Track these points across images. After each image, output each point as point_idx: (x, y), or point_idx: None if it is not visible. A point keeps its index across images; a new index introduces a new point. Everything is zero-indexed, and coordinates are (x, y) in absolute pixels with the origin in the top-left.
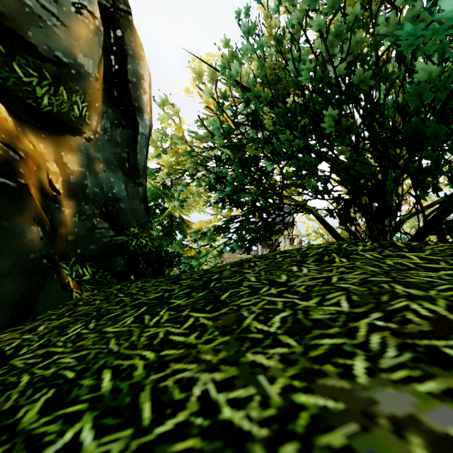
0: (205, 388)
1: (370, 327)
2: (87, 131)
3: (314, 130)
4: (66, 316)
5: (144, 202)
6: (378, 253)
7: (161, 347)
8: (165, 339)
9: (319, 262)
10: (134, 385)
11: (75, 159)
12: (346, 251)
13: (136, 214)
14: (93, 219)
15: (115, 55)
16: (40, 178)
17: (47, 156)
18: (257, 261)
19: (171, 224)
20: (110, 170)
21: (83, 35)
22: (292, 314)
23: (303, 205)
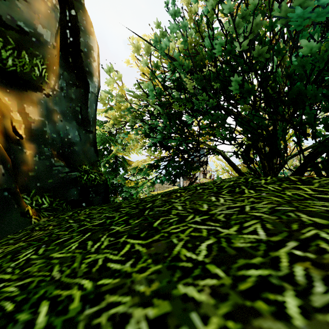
0: (138, 328)
1: (290, 257)
2: (46, 88)
3: (224, 92)
4: (22, 241)
5: (93, 145)
6: (278, 186)
7: (98, 275)
8: (103, 266)
9: (232, 193)
10: (68, 321)
11: (36, 110)
12: (252, 184)
13: (87, 155)
14: (51, 158)
15: (69, 30)
16: (4, 125)
17: (11, 107)
18: (182, 192)
19: (116, 162)
20: (65, 120)
21: (42, 10)
22: (216, 242)
23: (214, 149)
